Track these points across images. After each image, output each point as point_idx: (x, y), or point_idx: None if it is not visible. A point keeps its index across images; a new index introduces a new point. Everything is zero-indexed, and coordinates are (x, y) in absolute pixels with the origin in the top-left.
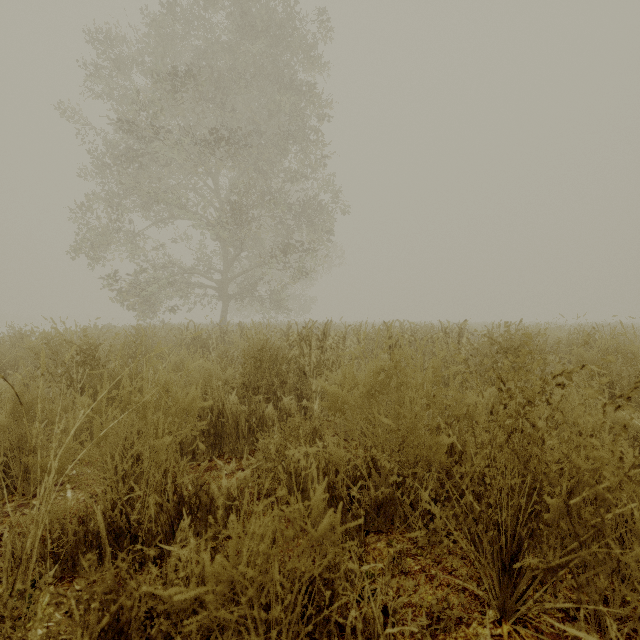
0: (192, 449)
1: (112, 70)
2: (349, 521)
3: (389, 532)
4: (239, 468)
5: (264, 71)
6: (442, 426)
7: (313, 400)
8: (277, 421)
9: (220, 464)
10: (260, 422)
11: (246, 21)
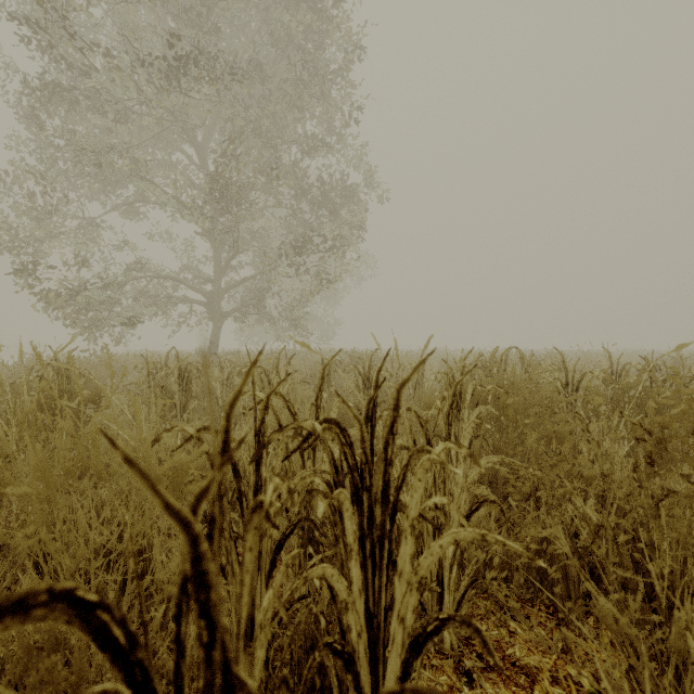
0: None
1: None
2: None
3: None
4: None
5: None
6: None
7: None
8: None
9: None
10: None
11: None
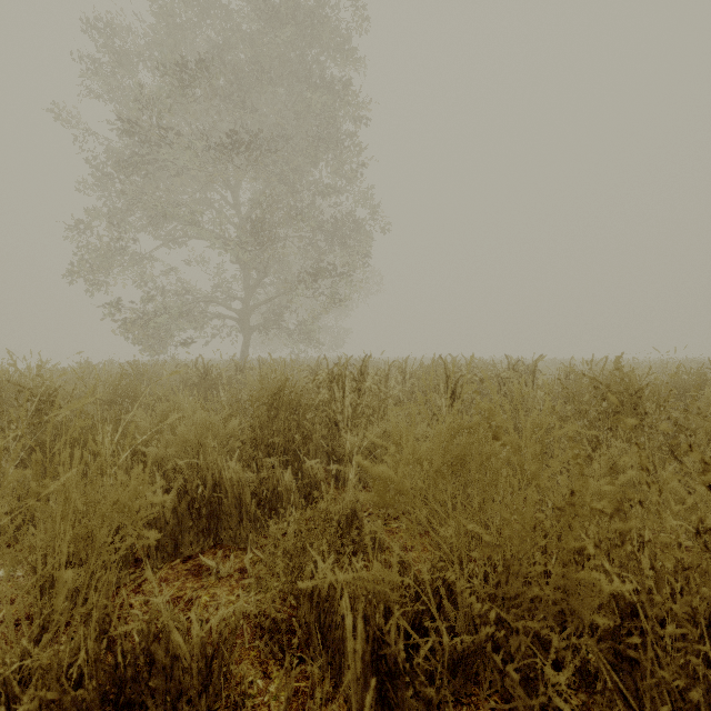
0: (174, 538)
1: (113, 64)
2: (409, 703)
3: (472, 704)
4: (240, 567)
5: (291, 66)
6: (591, 552)
7: (347, 461)
8: (297, 494)
9: (214, 560)
10: (274, 495)
11: (270, 8)
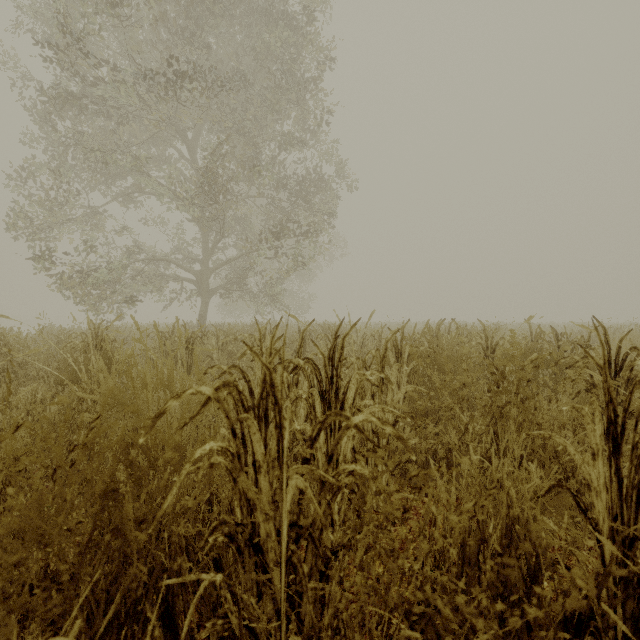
0: None
1: None
2: None
3: None
4: None
5: (248, 1)
6: None
7: None
8: None
9: None
10: None
11: None
